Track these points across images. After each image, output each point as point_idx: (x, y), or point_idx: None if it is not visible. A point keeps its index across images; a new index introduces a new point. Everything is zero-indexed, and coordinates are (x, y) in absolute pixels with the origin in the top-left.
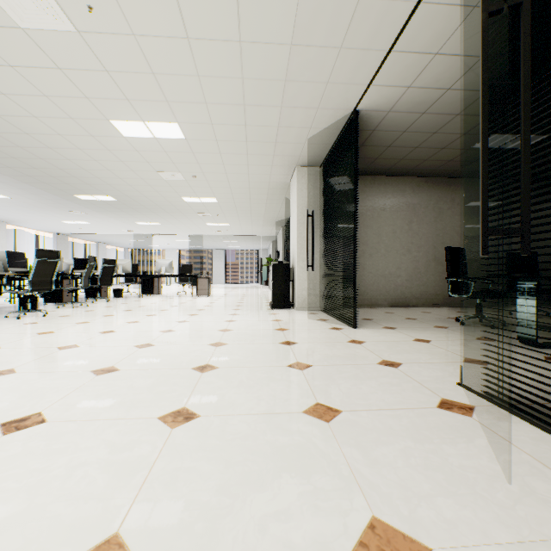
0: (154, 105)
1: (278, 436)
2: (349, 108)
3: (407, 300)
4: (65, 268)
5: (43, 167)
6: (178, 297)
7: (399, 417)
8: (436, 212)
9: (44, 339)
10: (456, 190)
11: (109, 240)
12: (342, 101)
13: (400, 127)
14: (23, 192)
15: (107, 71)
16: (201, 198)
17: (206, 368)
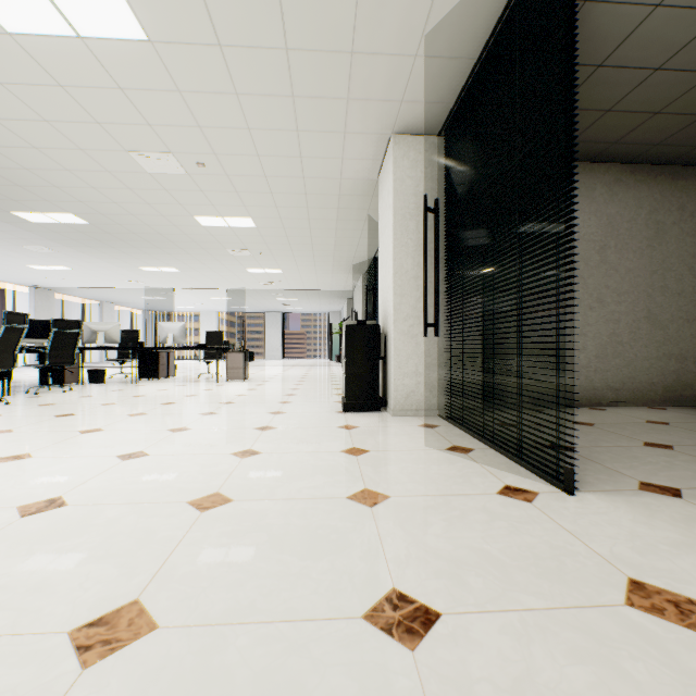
0: None
1: None
2: None
3: (598, 394)
4: None
5: None
6: (194, 383)
7: None
8: (652, 229)
9: None
10: (688, 189)
11: (117, 298)
12: None
13: None
14: None
15: None
16: (227, 218)
17: None
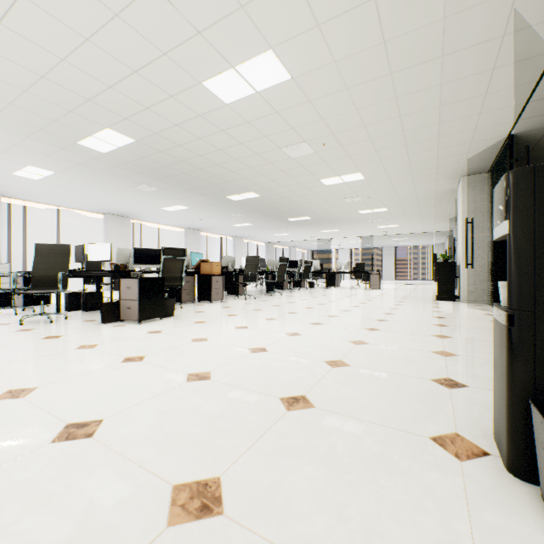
0: (347, 168)
1: (415, 337)
2: (502, 135)
3: None
4: None
5: (276, 207)
6: (354, 289)
7: (485, 342)
8: None
9: (294, 304)
10: None
11: (298, 245)
12: (493, 134)
13: None
14: (260, 221)
15: (324, 161)
16: (373, 209)
17: (382, 320)
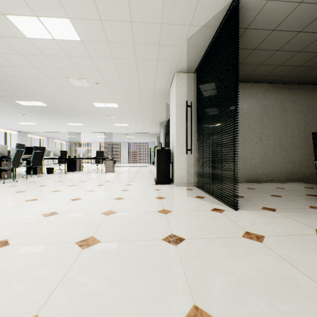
0: None
1: None
2: None
3: (259, 177)
4: (13, 153)
5: None
6: (92, 173)
7: None
8: (281, 110)
9: None
10: (296, 93)
11: (55, 136)
12: None
13: (272, 24)
14: None
15: None
16: (106, 103)
17: None
